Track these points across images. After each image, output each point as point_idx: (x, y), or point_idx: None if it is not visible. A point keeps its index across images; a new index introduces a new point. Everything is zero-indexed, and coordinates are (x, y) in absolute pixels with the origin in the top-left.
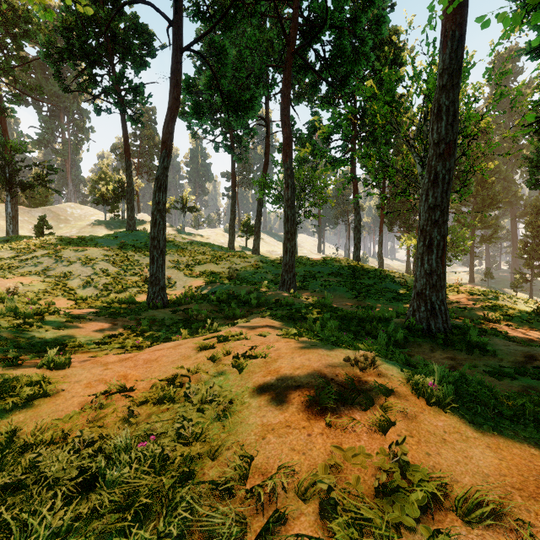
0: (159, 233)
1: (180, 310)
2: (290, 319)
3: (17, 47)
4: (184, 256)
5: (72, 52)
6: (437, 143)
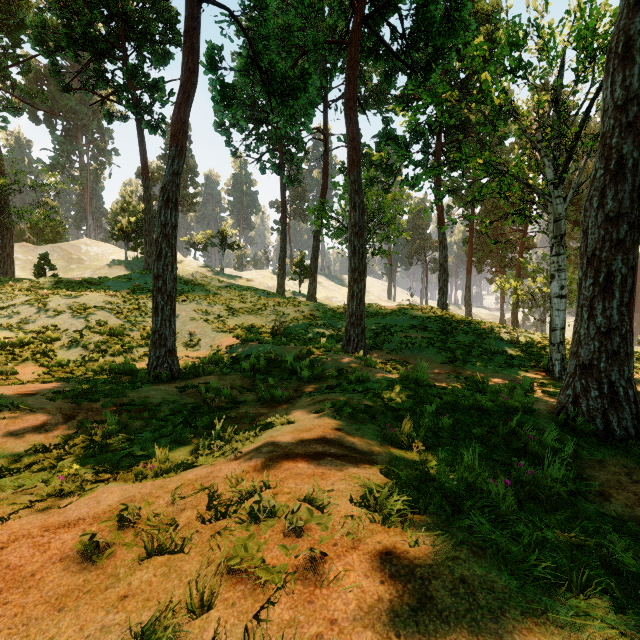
0: (166, 269)
1: (191, 386)
2: (367, 414)
3: (13, 43)
4: (215, 303)
5: (72, 39)
6: (622, 104)
